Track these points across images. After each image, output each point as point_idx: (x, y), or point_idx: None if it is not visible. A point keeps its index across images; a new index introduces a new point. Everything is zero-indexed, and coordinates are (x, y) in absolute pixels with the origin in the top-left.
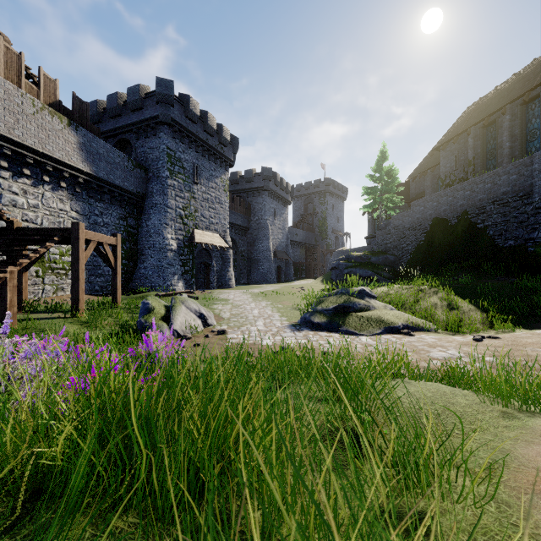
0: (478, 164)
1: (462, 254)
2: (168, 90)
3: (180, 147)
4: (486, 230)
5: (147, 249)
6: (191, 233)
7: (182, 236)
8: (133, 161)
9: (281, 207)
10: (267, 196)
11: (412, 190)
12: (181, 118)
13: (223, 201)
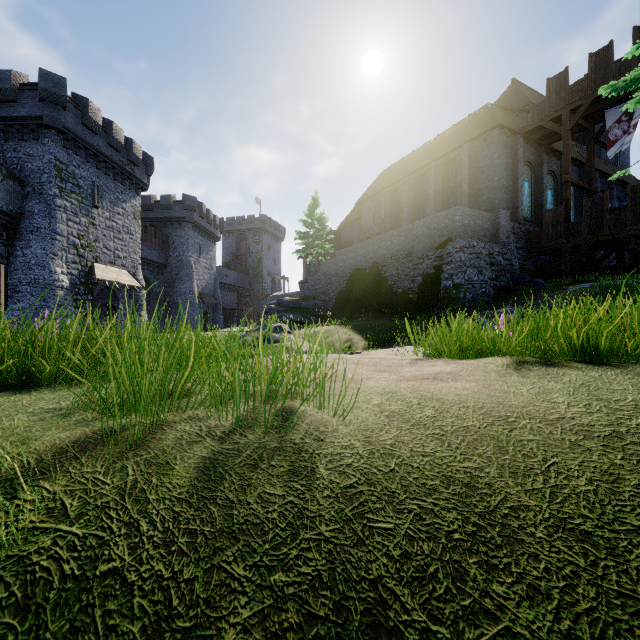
0: (388, 222)
1: (371, 299)
2: (58, 89)
3: (74, 160)
4: (386, 280)
5: (25, 285)
6: (90, 268)
7: (76, 270)
8: (2, 170)
9: (209, 243)
10: (191, 229)
11: (343, 238)
12: (76, 125)
13: (133, 231)
